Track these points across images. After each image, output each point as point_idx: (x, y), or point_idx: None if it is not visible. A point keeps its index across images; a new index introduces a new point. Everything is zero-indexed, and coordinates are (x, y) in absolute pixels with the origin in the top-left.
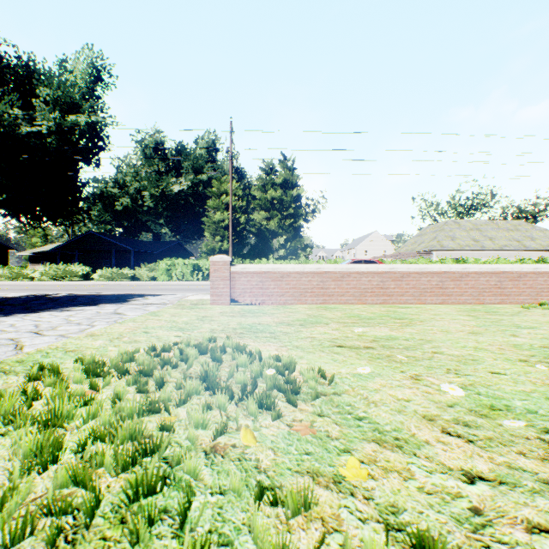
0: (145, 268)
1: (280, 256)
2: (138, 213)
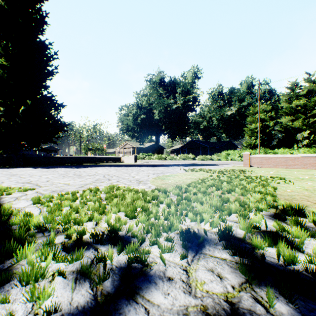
0: (215, 155)
1: (304, 145)
2: (209, 128)
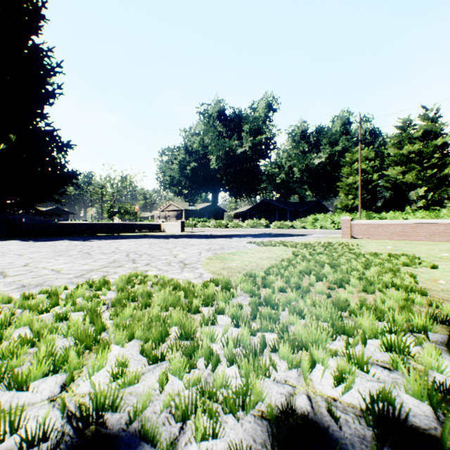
0: (298, 221)
1: (419, 207)
2: (289, 183)
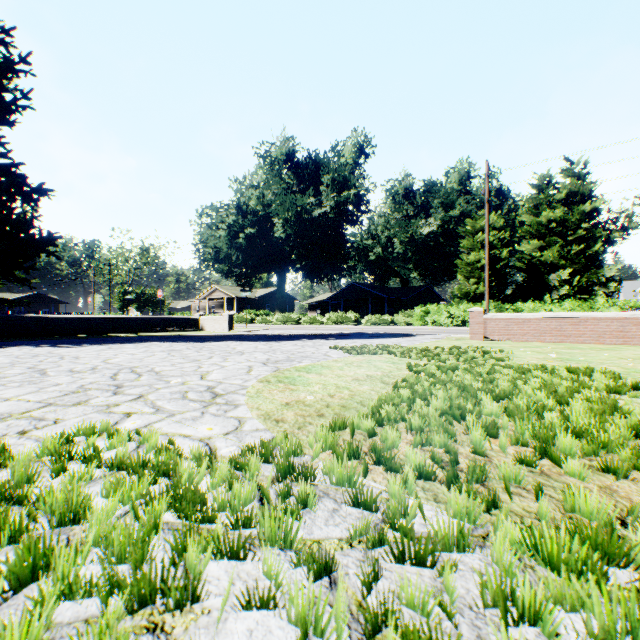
0: (401, 315)
1: (562, 295)
2: (387, 260)
